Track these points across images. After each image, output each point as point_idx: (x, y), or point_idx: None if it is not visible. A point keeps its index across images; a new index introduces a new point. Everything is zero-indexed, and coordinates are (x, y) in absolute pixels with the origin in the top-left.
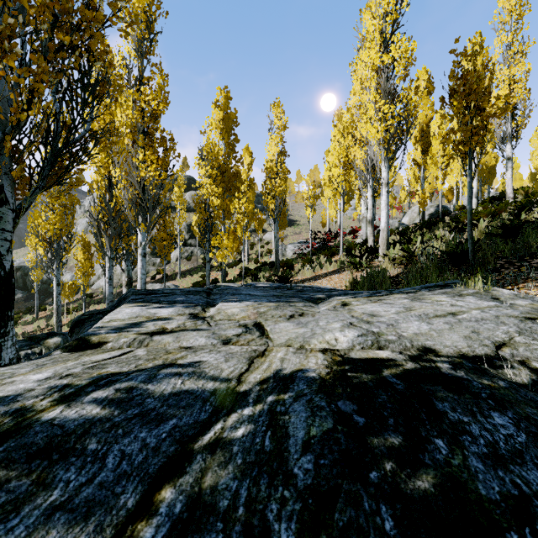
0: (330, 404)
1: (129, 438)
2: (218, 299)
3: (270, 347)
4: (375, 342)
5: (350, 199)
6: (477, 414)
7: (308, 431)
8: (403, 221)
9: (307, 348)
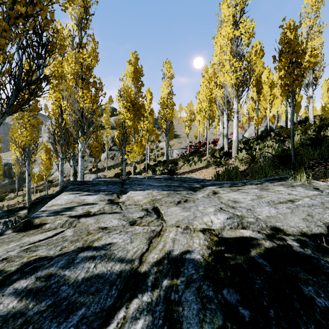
0: (217, 294)
1: None
2: (129, 188)
3: (164, 227)
4: (240, 223)
5: (212, 122)
6: None
7: (201, 328)
8: (245, 135)
9: (191, 228)
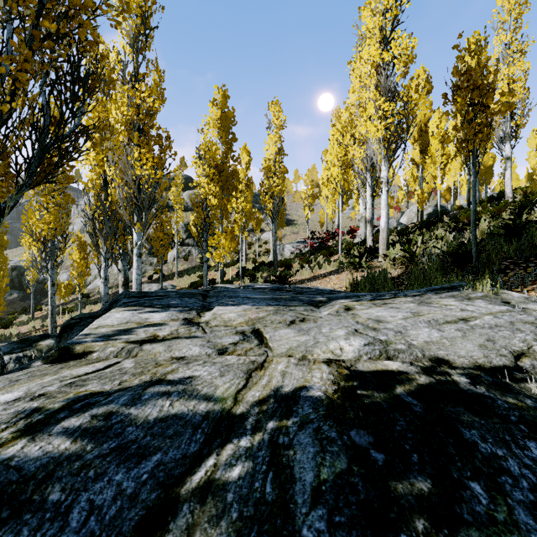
0: (342, 435)
1: (101, 482)
2: (215, 302)
3: (269, 357)
4: (383, 352)
5: (348, 199)
6: (512, 444)
7: (318, 473)
8: (402, 221)
9: (309, 358)
